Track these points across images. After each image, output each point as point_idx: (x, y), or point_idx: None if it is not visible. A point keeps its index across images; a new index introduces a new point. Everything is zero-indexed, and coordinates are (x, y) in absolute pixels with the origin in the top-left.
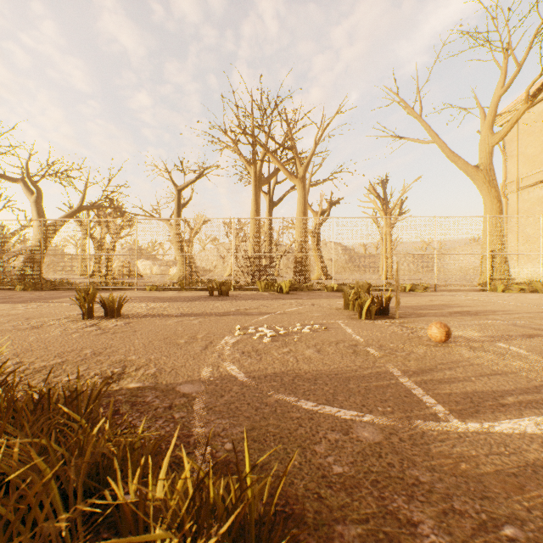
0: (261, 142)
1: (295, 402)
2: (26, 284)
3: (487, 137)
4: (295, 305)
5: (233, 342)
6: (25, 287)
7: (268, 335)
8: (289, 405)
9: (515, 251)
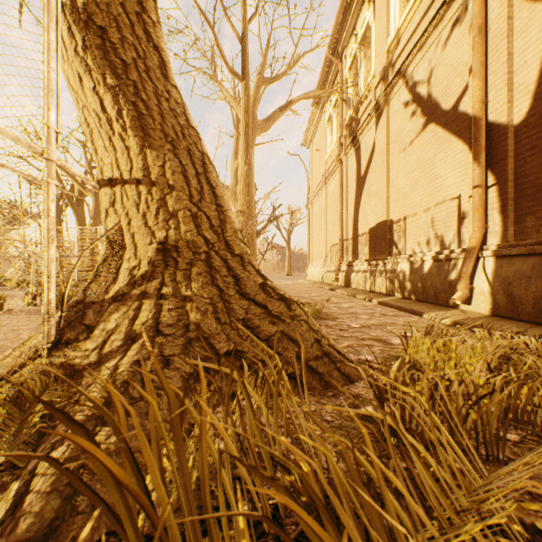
0: None
1: None
2: None
3: (232, 163)
4: None
5: None
6: None
7: None
8: None
9: (311, 254)
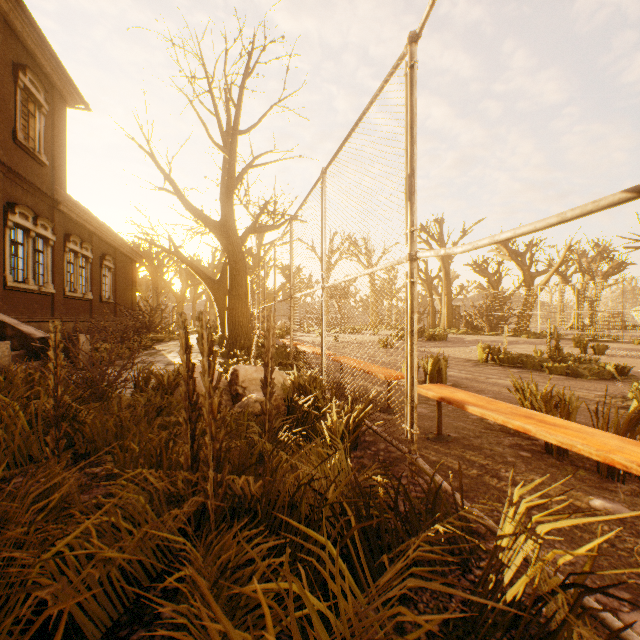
0: None
1: None
2: (528, 334)
3: None
4: None
5: None
6: (528, 335)
7: None
8: None
9: None
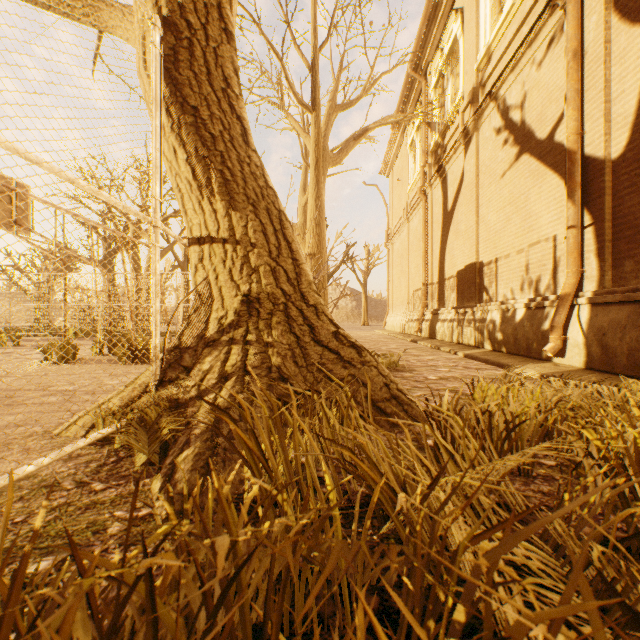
0: (105, 202)
1: None
2: None
3: (300, 199)
4: None
5: None
6: None
7: None
8: None
9: (391, 300)
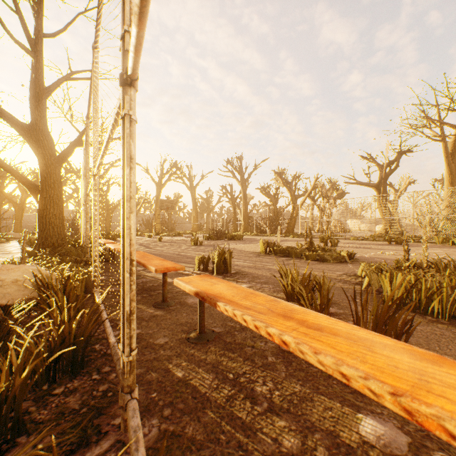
0: (446, 124)
1: (375, 259)
2: (294, 235)
3: None
4: (439, 250)
5: (374, 254)
6: (293, 236)
7: (390, 254)
8: (372, 259)
9: None
